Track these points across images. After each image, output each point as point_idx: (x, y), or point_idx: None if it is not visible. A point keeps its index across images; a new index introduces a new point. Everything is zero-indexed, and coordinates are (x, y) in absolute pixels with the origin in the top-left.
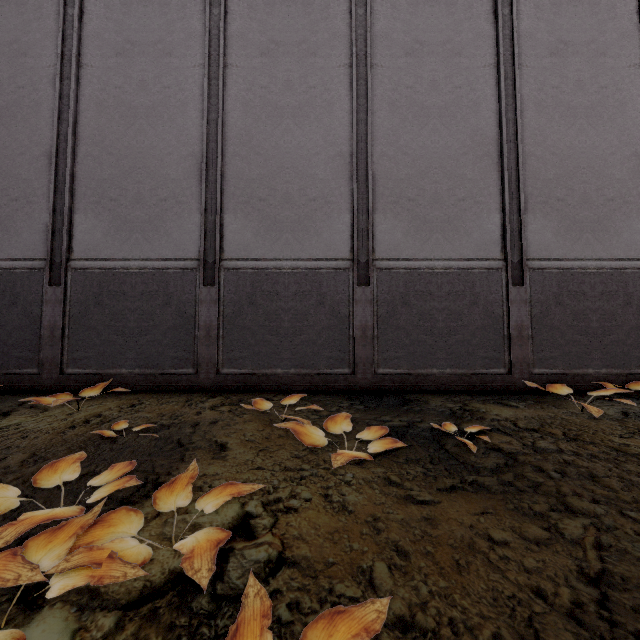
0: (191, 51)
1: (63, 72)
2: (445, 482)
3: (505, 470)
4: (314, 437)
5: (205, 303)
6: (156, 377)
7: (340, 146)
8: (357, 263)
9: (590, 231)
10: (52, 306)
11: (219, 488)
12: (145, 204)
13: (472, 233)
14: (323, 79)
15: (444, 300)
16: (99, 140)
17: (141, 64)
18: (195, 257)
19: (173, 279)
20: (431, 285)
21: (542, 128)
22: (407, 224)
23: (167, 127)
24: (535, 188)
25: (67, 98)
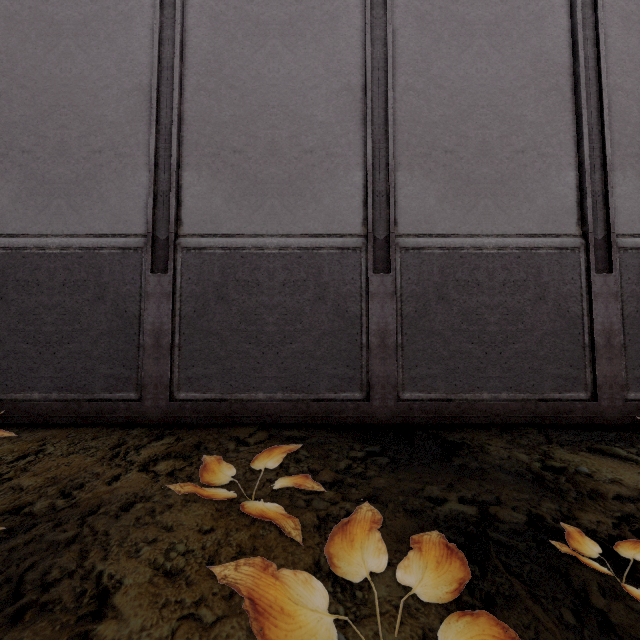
0: None
1: None
2: None
3: None
4: (302, 621)
5: (153, 297)
6: (81, 405)
7: (348, 76)
8: (372, 240)
9: None
10: None
11: None
12: (71, 157)
13: (535, 198)
14: None
15: (497, 293)
16: (7, 68)
17: None
18: (141, 232)
19: (108, 263)
20: (478, 272)
21: (632, 51)
22: (443, 185)
23: (104, 50)
24: (624, 135)
25: None
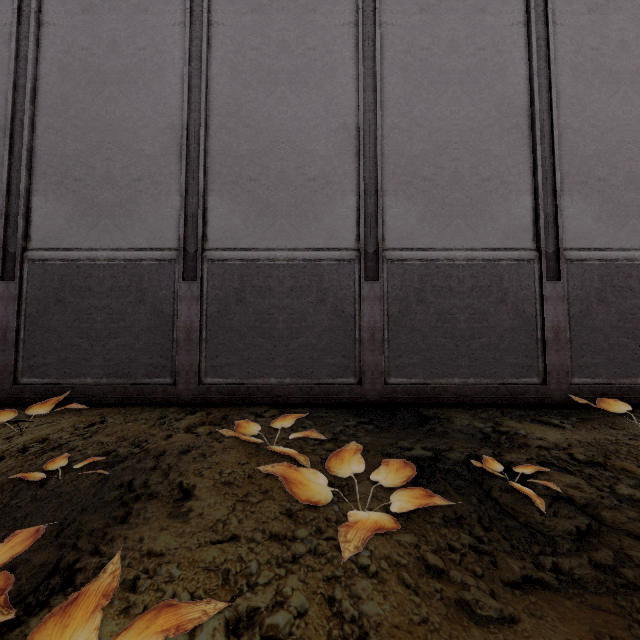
0: (170, 7)
1: (20, 31)
2: (512, 569)
3: (594, 542)
4: (313, 488)
5: (185, 300)
6: (127, 388)
7: (344, 117)
8: (364, 253)
9: (637, 216)
10: (4, 304)
11: (148, 611)
12: (115, 184)
13: (499, 218)
14: (324, 39)
15: (466, 297)
16: (62, 110)
17: (112, 22)
18: (174, 246)
19: (148, 272)
20: (451, 279)
21: (580, 96)
22: (422, 208)
23: (142, 95)
24: (572, 166)
25: (25, 61)
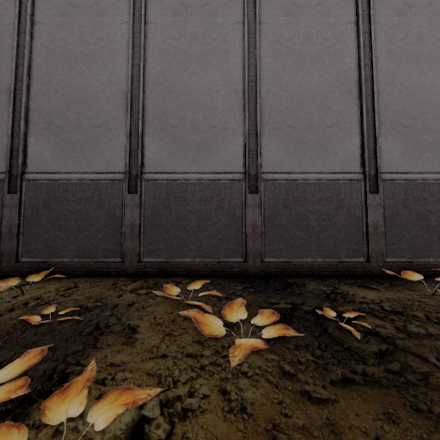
0: (119, 12)
1: (20, 27)
2: (337, 373)
3: (389, 358)
4: (213, 325)
5: (129, 207)
6: (91, 265)
7: (235, 85)
8: (248, 175)
9: (429, 151)
10: (10, 209)
11: (114, 393)
12: (83, 130)
13: (338, 152)
14: (222, 33)
15: (316, 204)
16: (48, 80)
17: (81, 22)
18: (122, 171)
19: (105, 188)
20: (306, 193)
21: (392, 71)
22: (287, 145)
23: (101, 70)
24: (386, 117)
25: (23, 48)
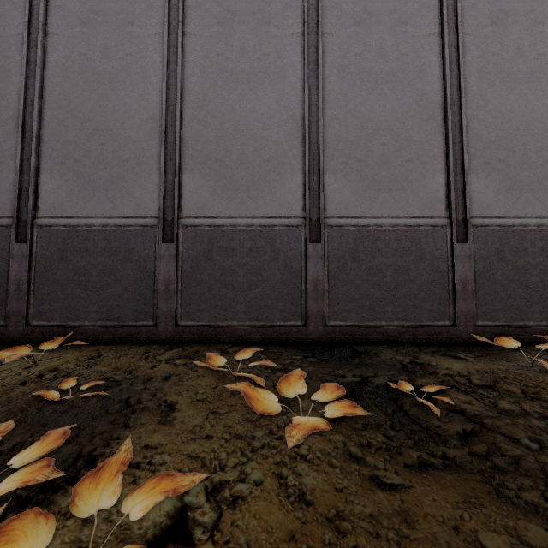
0: (152, 20)
1: (30, 40)
2: (412, 456)
3: (475, 439)
4: (267, 401)
5: (164, 259)
6: (117, 329)
7: (293, 110)
8: (309, 220)
9: (530, 190)
10: (18, 261)
11: (152, 477)
12: (107, 165)
13: (418, 192)
14: (276, 47)
15: (392, 256)
16: (64, 104)
17: (104, 32)
18: (155, 215)
19: (134, 236)
20: (379, 241)
21: (484, 93)
22: (356, 184)
23: (129, 92)
24: (477, 149)
25: (34, 64)
